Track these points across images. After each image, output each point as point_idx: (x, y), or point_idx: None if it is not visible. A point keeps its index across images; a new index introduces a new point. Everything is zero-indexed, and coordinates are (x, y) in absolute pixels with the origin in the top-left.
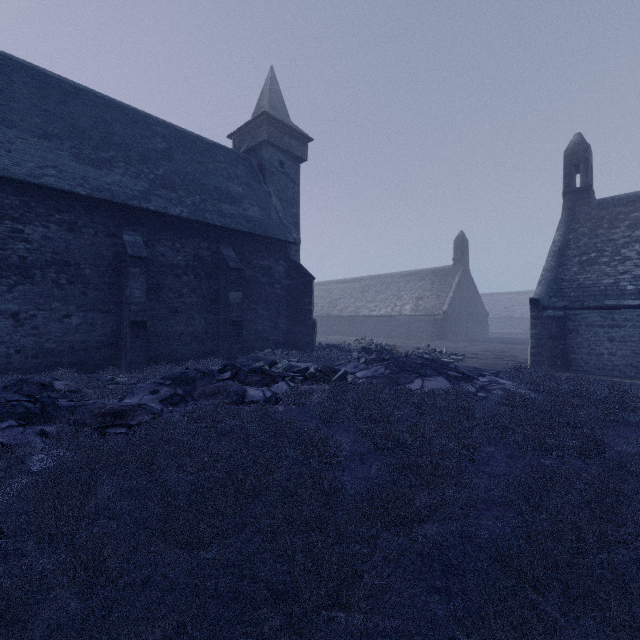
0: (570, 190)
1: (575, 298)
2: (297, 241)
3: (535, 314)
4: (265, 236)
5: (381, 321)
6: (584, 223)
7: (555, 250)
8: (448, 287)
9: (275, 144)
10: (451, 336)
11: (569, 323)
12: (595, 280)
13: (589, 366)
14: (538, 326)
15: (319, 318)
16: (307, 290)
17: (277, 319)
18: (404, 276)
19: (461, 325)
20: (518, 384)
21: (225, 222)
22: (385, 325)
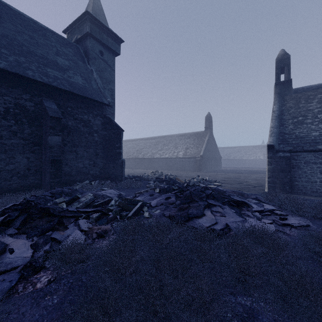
0: (279, 82)
1: (296, 144)
2: (110, 103)
3: (271, 155)
4: (84, 96)
5: (166, 161)
6: (289, 101)
7: (276, 115)
8: (202, 142)
9: (96, 37)
10: (204, 169)
11: (293, 161)
12: (306, 133)
13: (307, 190)
14: (273, 163)
15: (131, 159)
16: (118, 138)
17: (95, 159)
18: (178, 136)
19: (209, 163)
20: (278, 208)
21: (47, 80)
22: (168, 163)
